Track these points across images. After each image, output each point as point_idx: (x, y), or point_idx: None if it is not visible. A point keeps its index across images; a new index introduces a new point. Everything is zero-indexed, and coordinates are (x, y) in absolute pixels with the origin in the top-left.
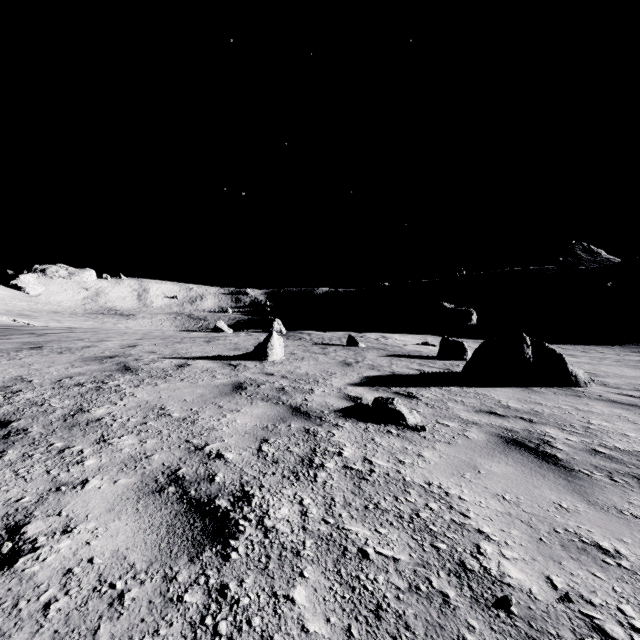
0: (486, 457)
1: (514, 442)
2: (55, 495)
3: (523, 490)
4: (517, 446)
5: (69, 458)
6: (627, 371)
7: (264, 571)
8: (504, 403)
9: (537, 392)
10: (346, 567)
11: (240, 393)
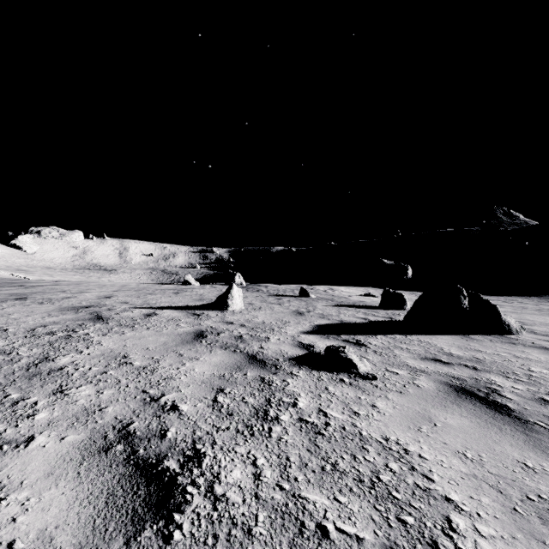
0: (439, 408)
1: (463, 391)
2: None
3: (483, 446)
4: (467, 395)
5: (21, 411)
6: None
7: None
8: (446, 350)
9: (475, 339)
10: None
11: (201, 341)
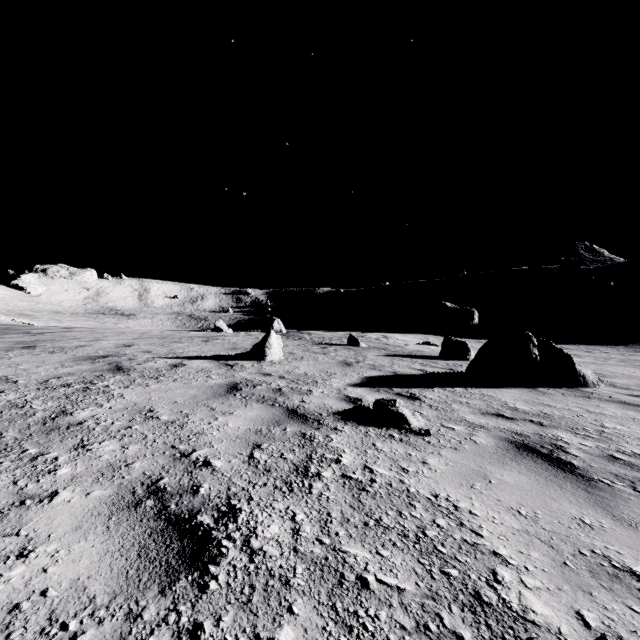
0: (496, 464)
1: (525, 447)
2: (17, 510)
3: (540, 503)
4: (529, 452)
5: (41, 466)
6: (634, 371)
7: (246, 606)
8: (511, 405)
9: (545, 393)
10: (342, 600)
11: (235, 394)
